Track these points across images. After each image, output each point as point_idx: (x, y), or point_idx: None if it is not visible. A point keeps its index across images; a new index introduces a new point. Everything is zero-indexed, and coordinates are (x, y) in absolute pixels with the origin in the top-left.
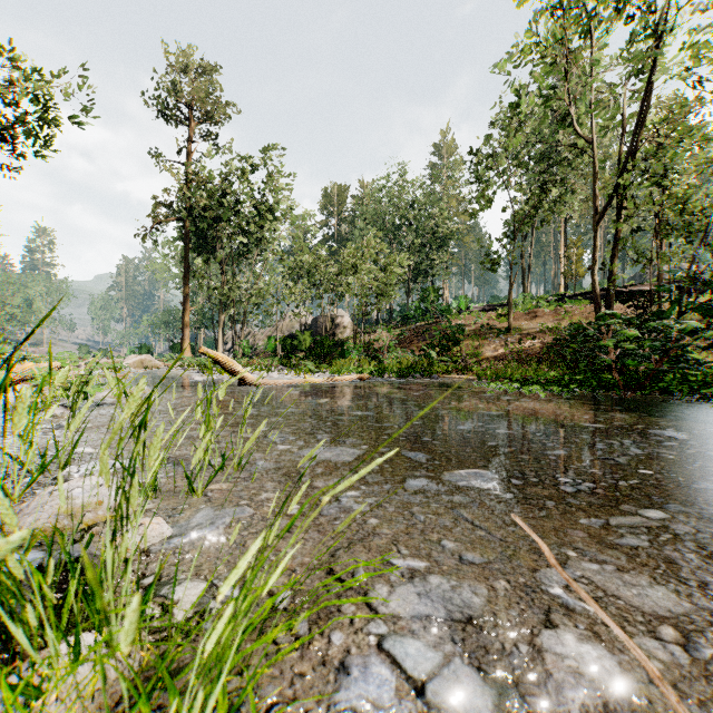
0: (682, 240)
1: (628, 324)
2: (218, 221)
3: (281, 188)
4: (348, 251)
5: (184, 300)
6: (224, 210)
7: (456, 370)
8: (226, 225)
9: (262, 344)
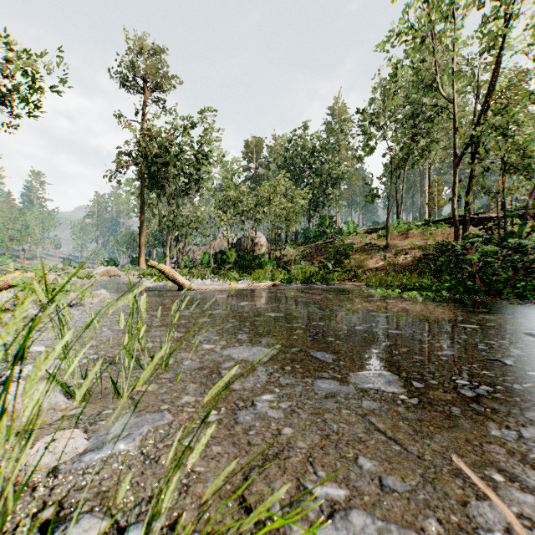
0: (522, 177)
1: (485, 242)
2: (166, 165)
3: (213, 140)
4: (264, 187)
5: (140, 225)
6: (170, 156)
7: (347, 278)
8: (172, 168)
9: (199, 258)
